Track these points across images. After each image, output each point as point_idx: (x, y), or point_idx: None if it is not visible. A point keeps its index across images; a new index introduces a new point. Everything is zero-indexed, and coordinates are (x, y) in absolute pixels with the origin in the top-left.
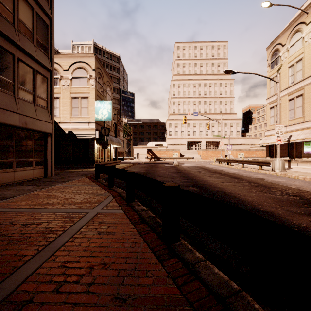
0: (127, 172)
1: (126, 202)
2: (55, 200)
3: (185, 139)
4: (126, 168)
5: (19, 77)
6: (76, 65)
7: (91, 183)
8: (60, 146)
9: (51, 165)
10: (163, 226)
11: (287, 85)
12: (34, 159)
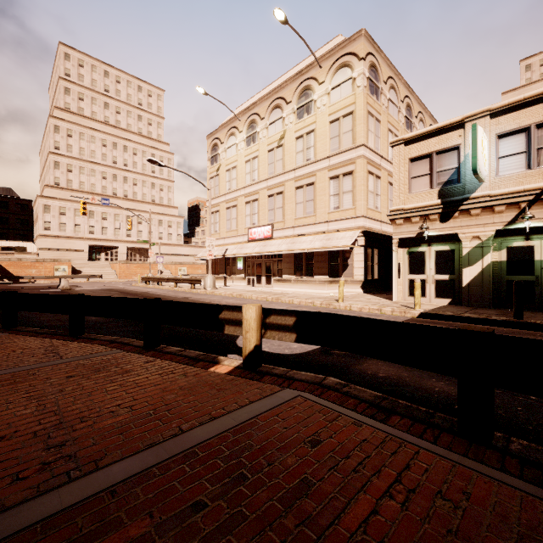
0: (6, 292)
1: (4, 329)
2: None
3: (84, 241)
4: None
5: None
6: None
7: None
8: None
9: None
10: (70, 325)
11: (225, 191)
12: None
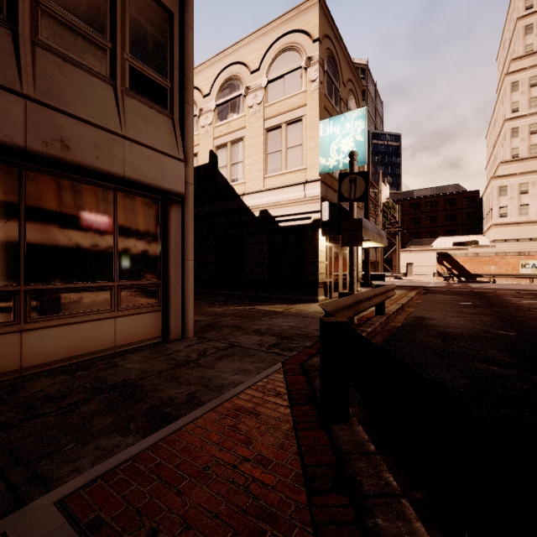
0: None
1: None
2: None
3: None
4: (407, 308)
5: None
6: (275, 49)
7: None
8: (244, 246)
9: (183, 302)
10: None
11: None
12: (121, 282)
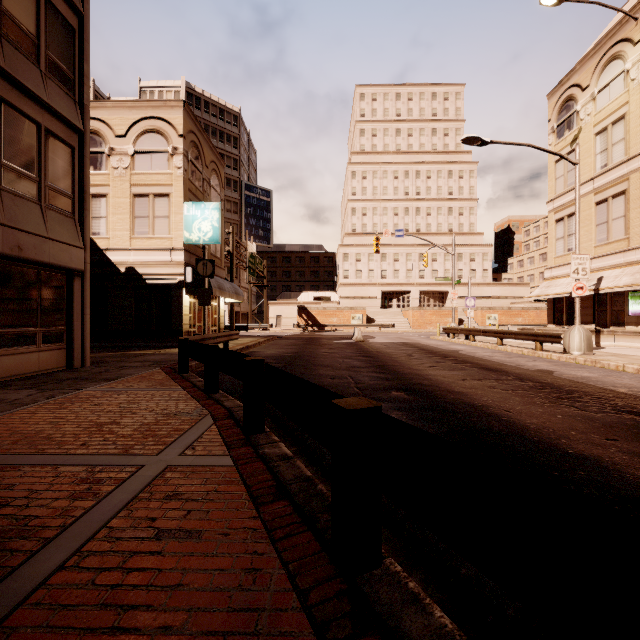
0: (246, 362)
1: (243, 434)
2: (69, 430)
3: (377, 287)
4: (251, 348)
5: (3, 142)
6: (142, 126)
7: (169, 383)
8: (108, 299)
9: (83, 343)
10: (334, 521)
11: (592, 173)
12: (42, 329)
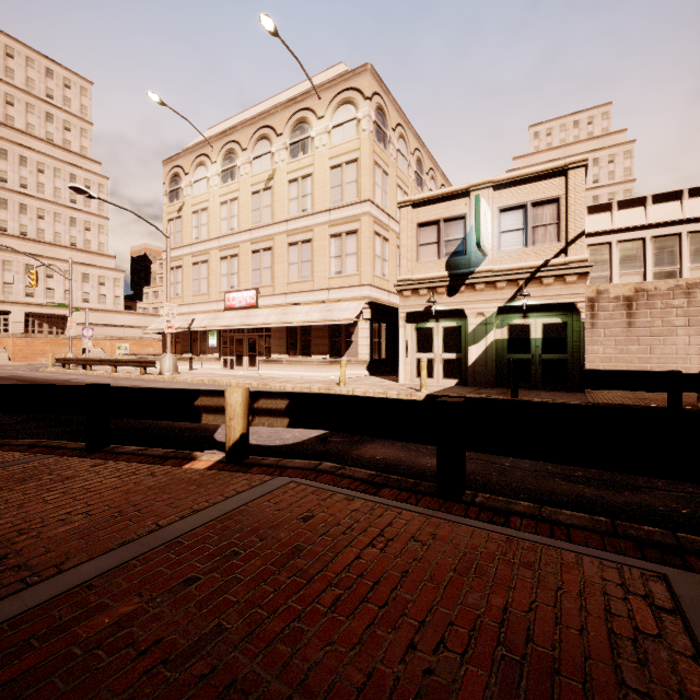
0: None
1: None
2: None
3: None
4: None
5: None
6: None
7: None
8: None
9: None
10: None
11: (191, 240)
12: None
